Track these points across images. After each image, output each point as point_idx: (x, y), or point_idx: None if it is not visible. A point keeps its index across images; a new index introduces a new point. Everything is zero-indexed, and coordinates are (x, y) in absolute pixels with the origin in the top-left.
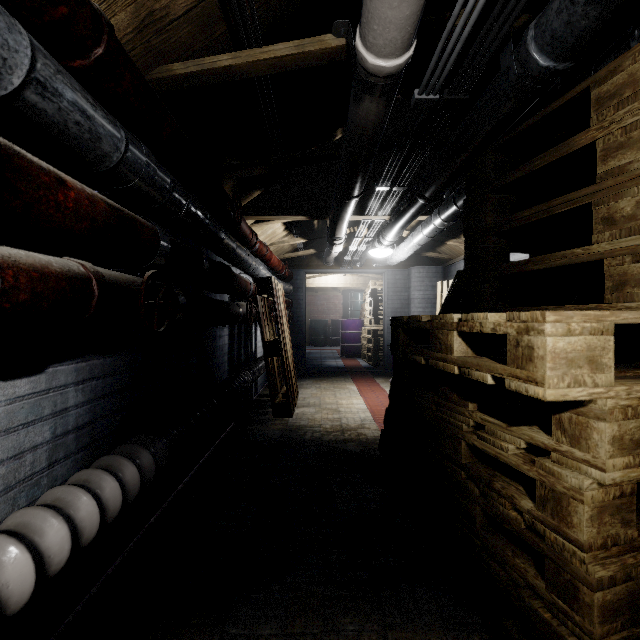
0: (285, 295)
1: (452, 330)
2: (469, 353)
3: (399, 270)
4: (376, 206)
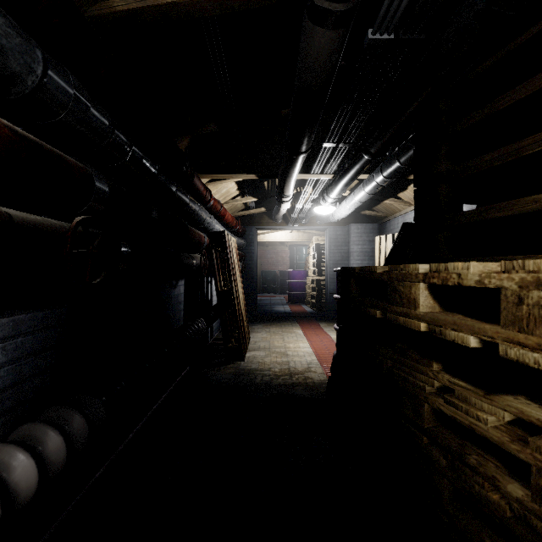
0: (239, 249)
1: (417, 282)
2: (436, 308)
3: (340, 227)
4: (322, 164)
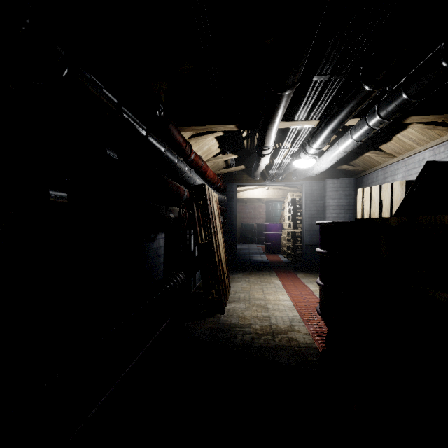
0: (220, 204)
1: None
2: None
3: (315, 182)
4: (308, 107)
